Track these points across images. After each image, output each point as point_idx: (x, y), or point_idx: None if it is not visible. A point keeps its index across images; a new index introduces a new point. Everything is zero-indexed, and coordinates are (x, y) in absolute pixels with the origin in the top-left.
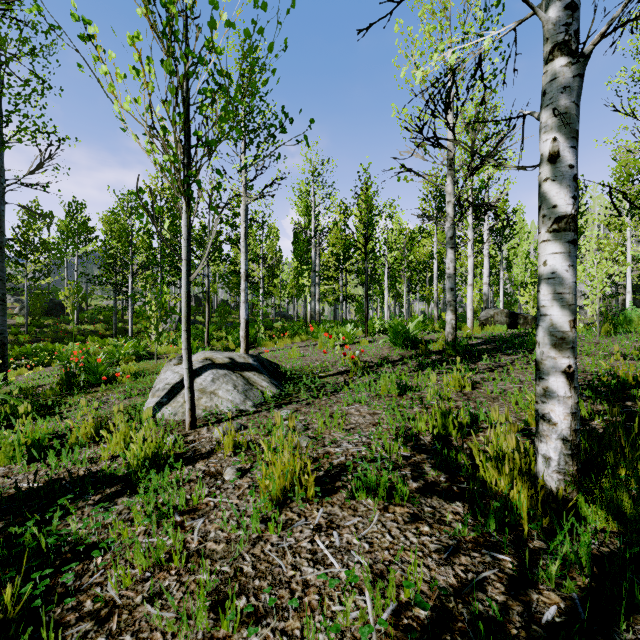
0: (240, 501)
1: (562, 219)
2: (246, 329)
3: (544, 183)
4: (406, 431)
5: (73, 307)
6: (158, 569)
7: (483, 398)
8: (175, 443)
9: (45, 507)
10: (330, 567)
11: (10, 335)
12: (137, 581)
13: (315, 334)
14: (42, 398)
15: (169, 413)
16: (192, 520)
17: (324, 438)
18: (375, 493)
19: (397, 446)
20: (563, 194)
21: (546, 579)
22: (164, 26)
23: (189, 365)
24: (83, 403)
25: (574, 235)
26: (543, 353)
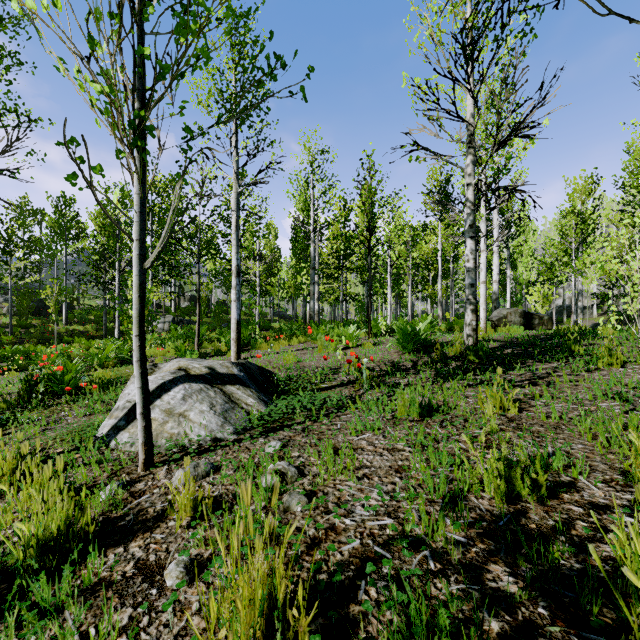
0: None
1: None
2: (237, 331)
3: None
4: (447, 486)
5: (56, 306)
6: None
7: (539, 426)
8: (114, 497)
9: None
10: None
11: None
12: None
13: (314, 336)
14: None
15: (125, 442)
16: None
17: (326, 495)
18: None
19: (444, 524)
20: None
21: None
22: None
23: (143, 383)
24: None
25: None
26: None
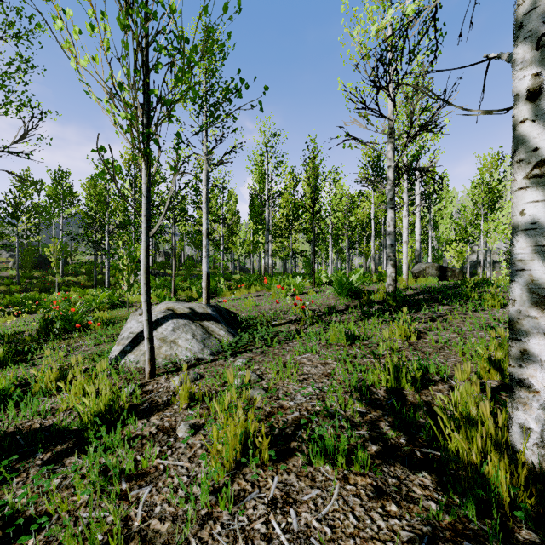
0: (191, 464)
1: (544, 163)
2: (207, 281)
3: (522, 125)
4: (358, 383)
5: (57, 261)
6: None
7: (429, 348)
8: (133, 393)
9: None
10: None
11: (3, 286)
12: None
13: (268, 285)
14: (21, 344)
15: (132, 361)
16: (138, 488)
17: (278, 390)
18: (333, 457)
19: (352, 401)
20: None
21: None
22: None
23: (148, 317)
24: (47, 353)
25: None
26: (521, 312)
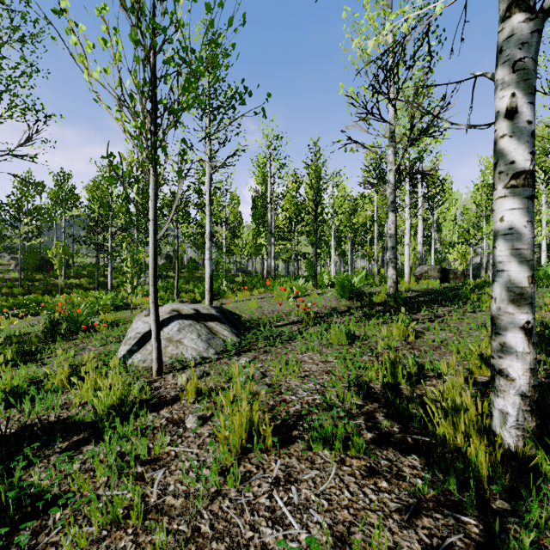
0: (200, 451)
1: (520, 175)
2: (210, 283)
3: (501, 140)
4: (357, 379)
5: (60, 264)
6: (115, 527)
7: (426, 347)
8: (142, 389)
9: (14, 455)
10: (289, 528)
11: (6, 288)
12: (93, 541)
13: (271, 287)
14: (28, 345)
15: (139, 360)
16: (153, 471)
17: (280, 385)
18: (331, 444)
19: (350, 395)
20: (521, 150)
21: (516, 547)
22: (132, 2)
23: (156, 317)
24: (58, 352)
25: (532, 191)
26: (500, 308)
